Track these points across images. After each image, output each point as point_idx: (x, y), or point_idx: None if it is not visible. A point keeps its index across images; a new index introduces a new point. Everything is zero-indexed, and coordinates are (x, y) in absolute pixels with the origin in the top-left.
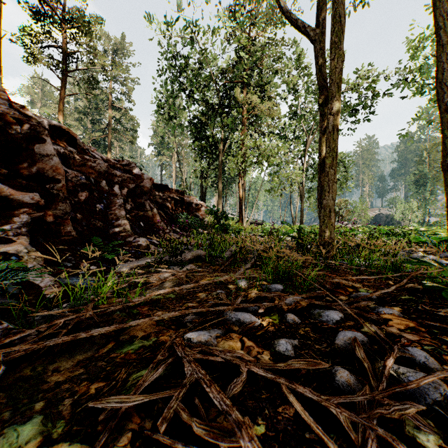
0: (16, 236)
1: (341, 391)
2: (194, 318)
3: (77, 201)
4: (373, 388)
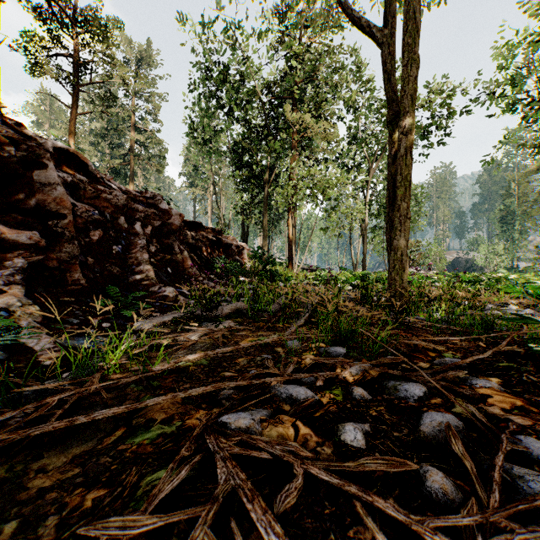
0: (7, 286)
1: (435, 502)
2: (232, 393)
3: (88, 242)
4: (482, 501)
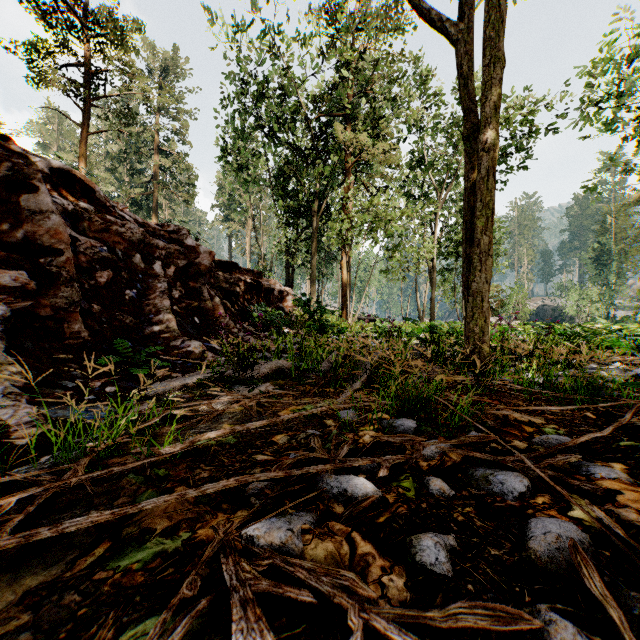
0: None
1: None
2: (265, 486)
3: (94, 285)
4: None
